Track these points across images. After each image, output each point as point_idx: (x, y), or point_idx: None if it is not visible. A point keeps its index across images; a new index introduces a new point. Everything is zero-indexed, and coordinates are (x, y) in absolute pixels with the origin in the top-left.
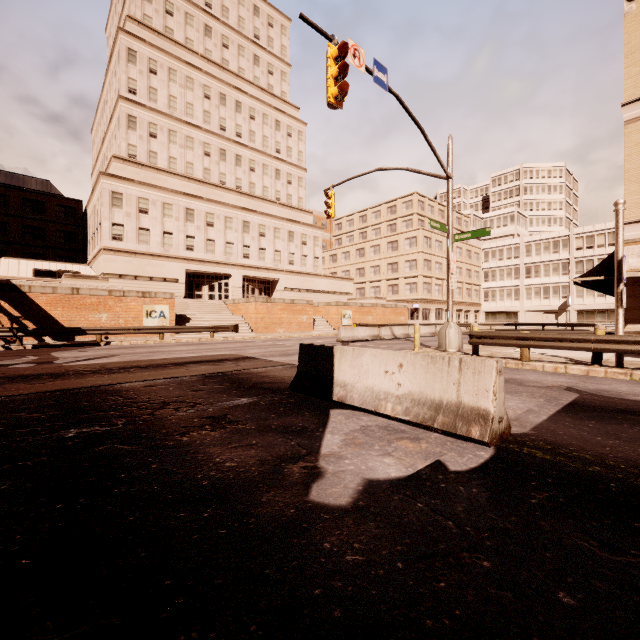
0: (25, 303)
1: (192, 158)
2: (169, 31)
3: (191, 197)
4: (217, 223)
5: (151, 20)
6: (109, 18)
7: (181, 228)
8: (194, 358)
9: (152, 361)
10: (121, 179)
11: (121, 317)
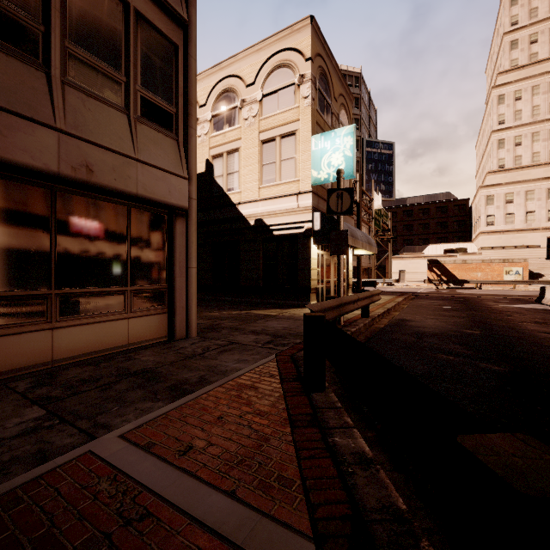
0: (442, 268)
1: None
2: (533, 56)
3: None
4: None
5: (517, 60)
6: (487, 64)
7: (542, 205)
8: (518, 295)
9: (495, 294)
10: (492, 186)
11: (489, 274)
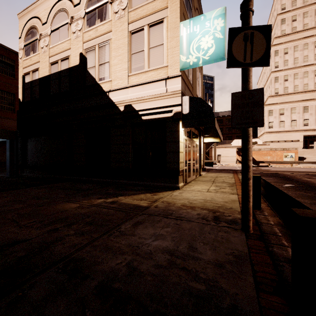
0: None
1: (307, 81)
2: (294, 29)
3: (306, 101)
4: None
5: (284, 31)
6: None
7: (300, 116)
8: (305, 171)
9: (290, 171)
10: (272, 104)
11: (274, 157)
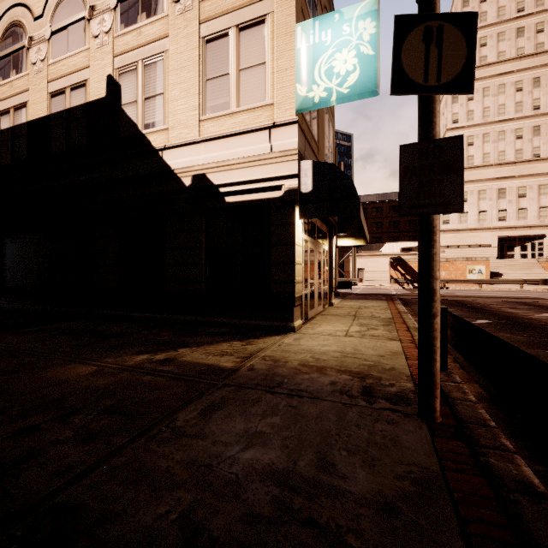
0: (406, 267)
1: (503, 147)
2: (483, 59)
3: (502, 179)
4: (529, 193)
5: None
6: None
7: (493, 205)
8: (504, 296)
9: (479, 296)
10: None
11: (452, 273)
